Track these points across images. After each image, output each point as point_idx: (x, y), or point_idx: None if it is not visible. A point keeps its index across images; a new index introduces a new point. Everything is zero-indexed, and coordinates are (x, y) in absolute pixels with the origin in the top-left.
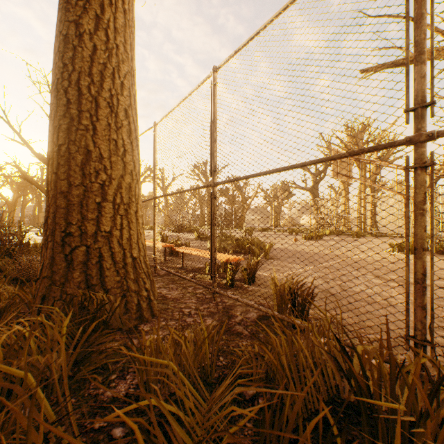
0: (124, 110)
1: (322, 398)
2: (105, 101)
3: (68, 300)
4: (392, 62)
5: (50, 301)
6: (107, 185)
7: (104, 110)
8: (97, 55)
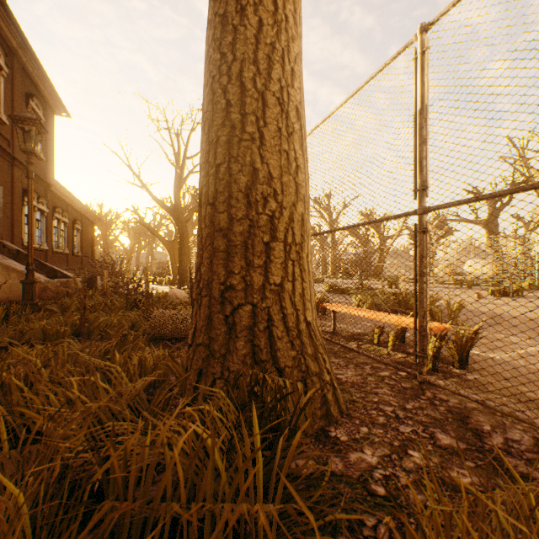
0: (294, 109)
1: None
2: (274, 97)
3: (230, 380)
4: None
5: (208, 378)
6: (276, 217)
7: (272, 110)
8: (263, 33)
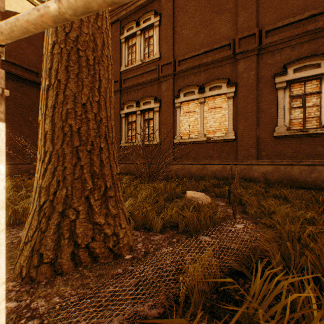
0: None
1: None
2: None
3: None
4: None
5: None
6: None
7: None
8: None
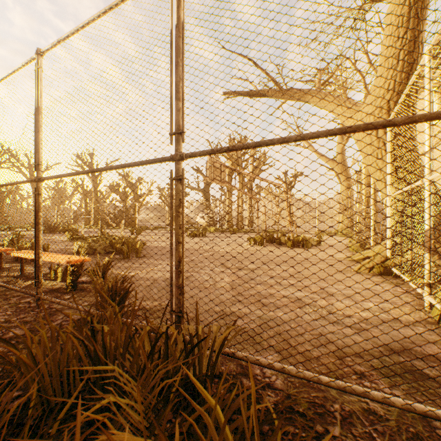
0: None
1: (92, 380)
2: None
3: None
4: (244, 91)
5: None
6: None
7: None
8: None
